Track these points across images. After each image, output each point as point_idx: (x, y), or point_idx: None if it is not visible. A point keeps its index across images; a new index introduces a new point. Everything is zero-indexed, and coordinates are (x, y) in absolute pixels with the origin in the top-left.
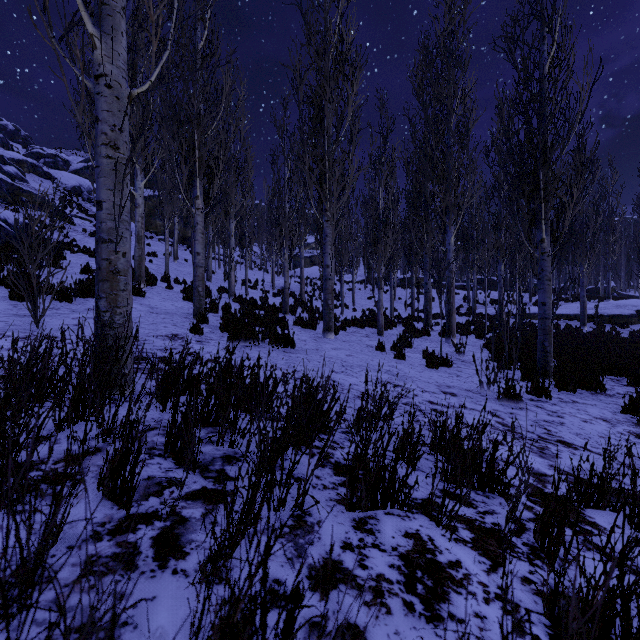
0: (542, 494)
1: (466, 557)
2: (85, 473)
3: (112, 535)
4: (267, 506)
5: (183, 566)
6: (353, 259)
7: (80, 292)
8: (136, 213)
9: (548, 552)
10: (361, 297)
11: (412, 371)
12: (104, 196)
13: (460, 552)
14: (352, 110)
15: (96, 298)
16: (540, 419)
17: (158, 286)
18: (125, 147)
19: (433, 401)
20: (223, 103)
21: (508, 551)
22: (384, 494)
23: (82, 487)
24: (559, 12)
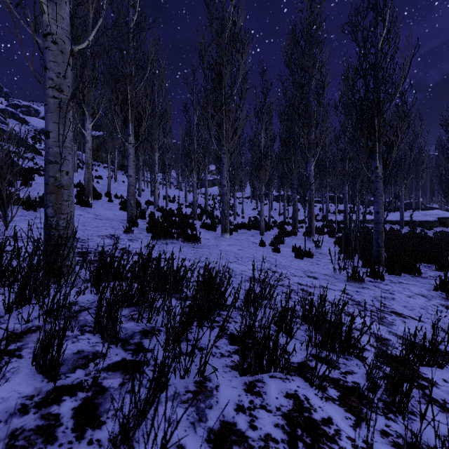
0: (386, 355)
1: (335, 414)
2: (24, 349)
3: (38, 408)
4: (175, 374)
5: (98, 436)
6: (242, 181)
7: (43, 204)
8: (86, 147)
9: (398, 407)
10: (248, 208)
11: (285, 261)
12: (51, 127)
13: (330, 409)
14: (242, 74)
15: (45, 206)
16: (378, 295)
17: (102, 200)
18: (68, 90)
19: (301, 283)
20: (149, 67)
21: (367, 406)
22: (269, 361)
23: (19, 362)
24: (388, 5)
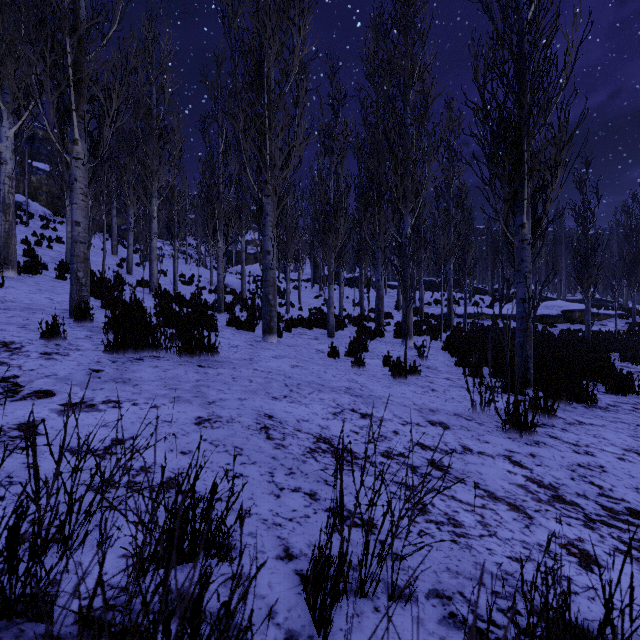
0: None
1: None
2: None
3: None
4: None
5: None
6: (299, 254)
7: None
8: (1, 171)
9: None
10: (308, 296)
11: (378, 387)
12: None
13: None
14: (299, 61)
15: None
16: (572, 462)
17: (44, 275)
18: None
19: (423, 442)
20: (118, 14)
21: None
22: None
23: None
24: None
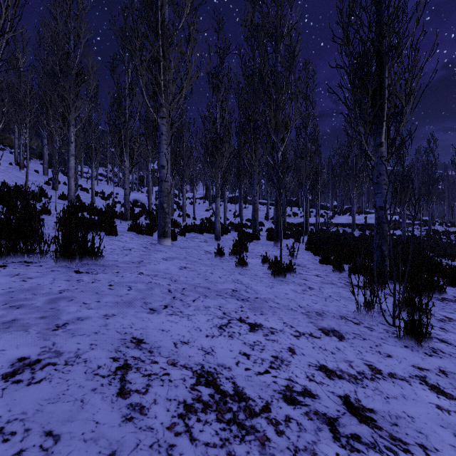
0: None
1: None
2: None
3: None
4: None
5: None
6: (194, 178)
7: None
8: None
9: None
10: (200, 209)
11: (262, 287)
12: None
13: None
14: (190, 3)
15: None
16: None
17: None
18: None
19: (326, 365)
20: None
21: None
22: None
23: None
24: None
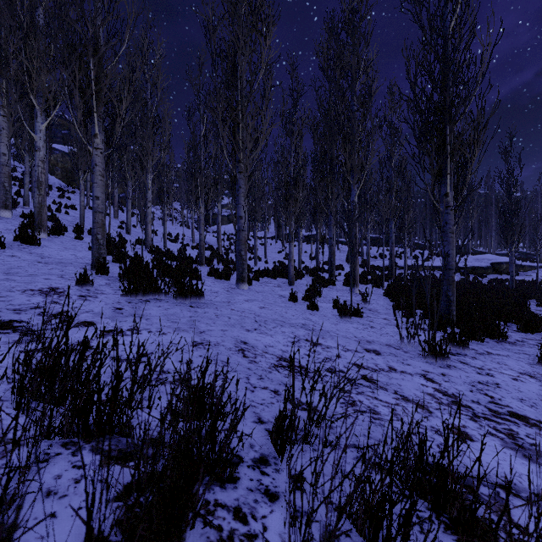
0: None
1: None
2: None
3: None
4: None
5: None
6: (265, 217)
7: None
8: (36, 157)
9: None
10: (272, 251)
11: (328, 324)
12: None
13: None
14: (265, 64)
15: None
16: (474, 380)
17: (66, 236)
18: None
19: (359, 363)
20: (127, 36)
21: None
22: None
23: None
24: None
